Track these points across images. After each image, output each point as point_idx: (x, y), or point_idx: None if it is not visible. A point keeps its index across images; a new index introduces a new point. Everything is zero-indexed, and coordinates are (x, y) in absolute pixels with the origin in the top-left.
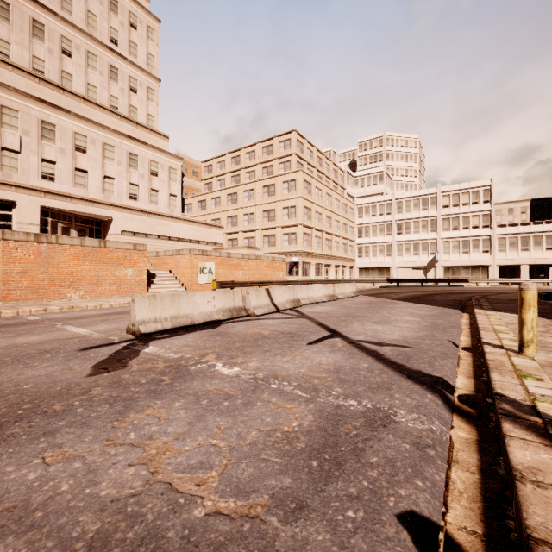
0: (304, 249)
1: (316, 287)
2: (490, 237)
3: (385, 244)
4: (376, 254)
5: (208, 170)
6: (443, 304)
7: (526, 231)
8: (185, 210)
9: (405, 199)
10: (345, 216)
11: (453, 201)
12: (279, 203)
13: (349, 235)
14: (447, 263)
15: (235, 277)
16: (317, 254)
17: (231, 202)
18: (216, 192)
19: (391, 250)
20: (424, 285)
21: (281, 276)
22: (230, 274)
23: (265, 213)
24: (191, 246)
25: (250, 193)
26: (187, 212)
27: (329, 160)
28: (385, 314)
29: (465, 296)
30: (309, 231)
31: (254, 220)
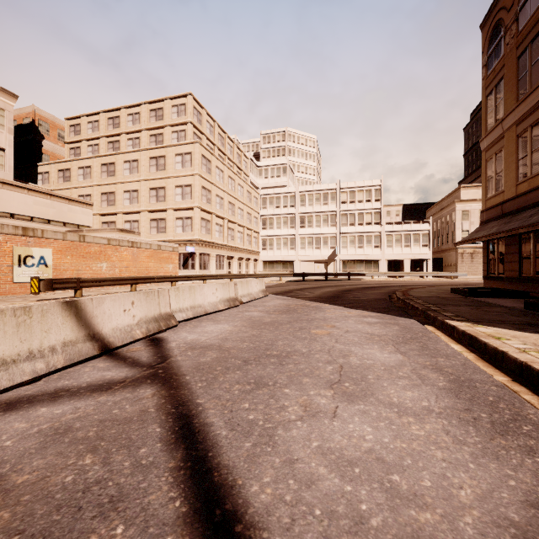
0: (202, 238)
1: (208, 288)
2: (380, 233)
3: (289, 237)
4: (280, 247)
5: (74, 130)
6: (381, 308)
7: (408, 229)
8: (39, 181)
9: (308, 193)
10: (249, 205)
11: (350, 197)
12: (171, 179)
13: (254, 226)
14: (345, 257)
15: (93, 271)
16: (218, 245)
17: (107, 174)
18: (84, 160)
19: (294, 243)
20: (328, 279)
21: (171, 270)
22: (85, 267)
23: (152, 191)
24: (35, 226)
25: (133, 165)
26: (42, 183)
27: (232, 142)
28: (330, 342)
29: (381, 292)
30: (208, 217)
31: (138, 199)
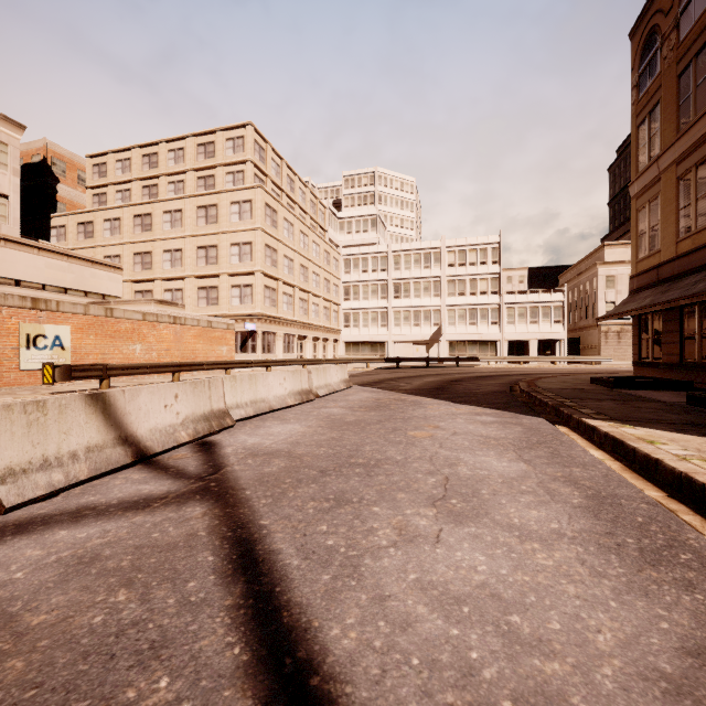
0: (266, 311)
1: (274, 377)
2: (499, 306)
3: (379, 310)
4: (368, 324)
5: (99, 171)
6: (500, 404)
7: (535, 300)
8: (53, 237)
9: (404, 252)
10: (327, 269)
11: (459, 259)
12: (225, 235)
13: (333, 297)
14: (452, 337)
15: (124, 355)
16: (287, 321)
17: (141, 228)
18: (112, 210)
19: (386, 319)
20: (430, 366)
21: (225, 353)
22: (113, 350)
23: (200, 251)
24: (47, 296)
25: (175, 216)
26: (57, 241)
27: (304, 186)
28: (432, 446)
29: (500, 382)
30: (273, 284)
31: (183, 261)
